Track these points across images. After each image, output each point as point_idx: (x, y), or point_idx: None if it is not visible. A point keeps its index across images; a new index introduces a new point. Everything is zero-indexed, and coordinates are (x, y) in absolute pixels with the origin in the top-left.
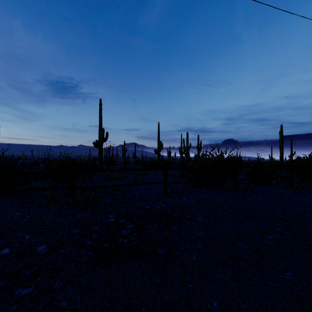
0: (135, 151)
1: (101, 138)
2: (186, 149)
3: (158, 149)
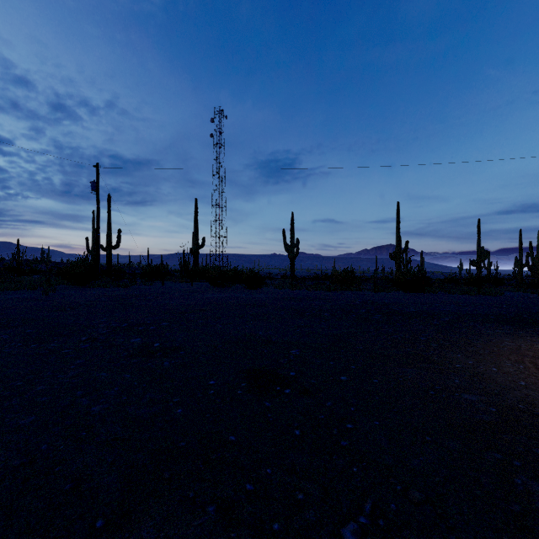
0: (421, 263)
1: (399, 248)
2: (537, 260)
3: (478, 260)
